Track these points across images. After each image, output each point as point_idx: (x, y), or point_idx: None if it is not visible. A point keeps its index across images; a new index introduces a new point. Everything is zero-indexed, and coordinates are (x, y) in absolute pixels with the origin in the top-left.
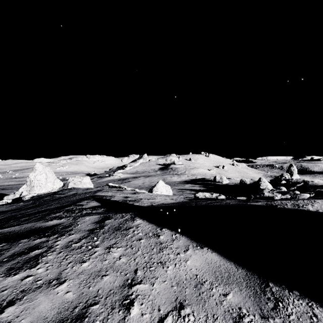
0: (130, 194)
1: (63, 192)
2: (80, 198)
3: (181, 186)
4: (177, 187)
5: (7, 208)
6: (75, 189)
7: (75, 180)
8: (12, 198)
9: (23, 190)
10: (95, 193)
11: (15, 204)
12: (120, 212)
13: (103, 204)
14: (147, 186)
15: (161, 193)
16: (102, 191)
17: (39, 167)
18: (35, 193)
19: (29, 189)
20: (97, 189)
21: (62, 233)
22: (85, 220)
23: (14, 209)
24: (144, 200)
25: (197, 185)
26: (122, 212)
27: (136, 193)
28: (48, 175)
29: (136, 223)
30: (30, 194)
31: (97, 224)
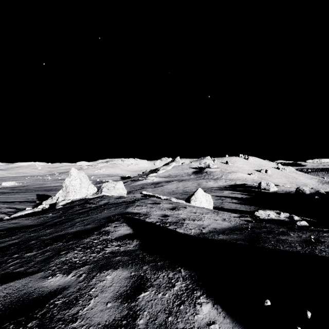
0: (168, 210)
1: (95, 200)
2: (108, 216)
3: (219, 193)
4: (215, 194)
5: (34, 221)
6: (107, 197)
7: (109, 186)
8: (50, 203)
9: (59, 195)
10: (126, 208)
11: (44, 215)
12: (162, 258)
13: (135, 230)
14: (181, 192)
15: (200, 203)
16: (135, 205)
17: (74, 172)
18: (69, 199)
19: (65, 194)
20: (129, 197)
21: (55, 328)
22: (103, 285)
23: (39, 224)
24: (188, 221)
25: (238, 193)
26: (165, 259)
27: (175, 207)
28: (83, 180)
29: (201, 315)
30: (64, 201)
31: (123, 303)
